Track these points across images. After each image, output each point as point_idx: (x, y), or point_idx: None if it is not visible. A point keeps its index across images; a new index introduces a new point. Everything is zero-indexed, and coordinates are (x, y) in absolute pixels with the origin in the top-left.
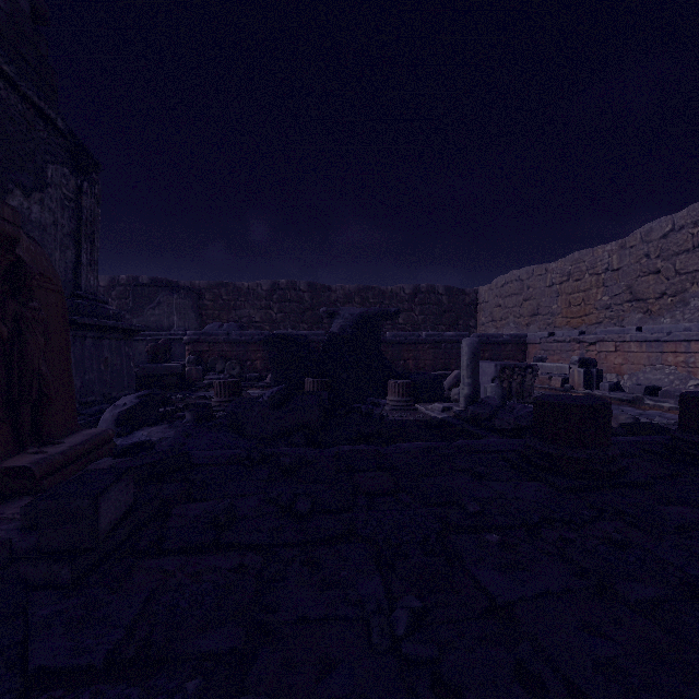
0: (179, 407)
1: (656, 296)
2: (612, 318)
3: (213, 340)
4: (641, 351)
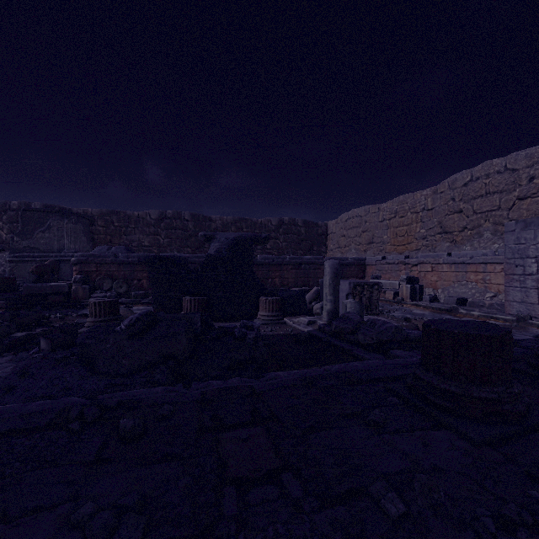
0: (51, 328)
1: (460, 230)
2: (427, 246)
3: (101, 261)
4: (451, 271)
